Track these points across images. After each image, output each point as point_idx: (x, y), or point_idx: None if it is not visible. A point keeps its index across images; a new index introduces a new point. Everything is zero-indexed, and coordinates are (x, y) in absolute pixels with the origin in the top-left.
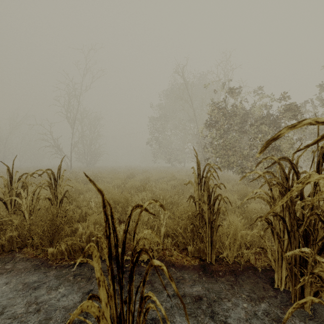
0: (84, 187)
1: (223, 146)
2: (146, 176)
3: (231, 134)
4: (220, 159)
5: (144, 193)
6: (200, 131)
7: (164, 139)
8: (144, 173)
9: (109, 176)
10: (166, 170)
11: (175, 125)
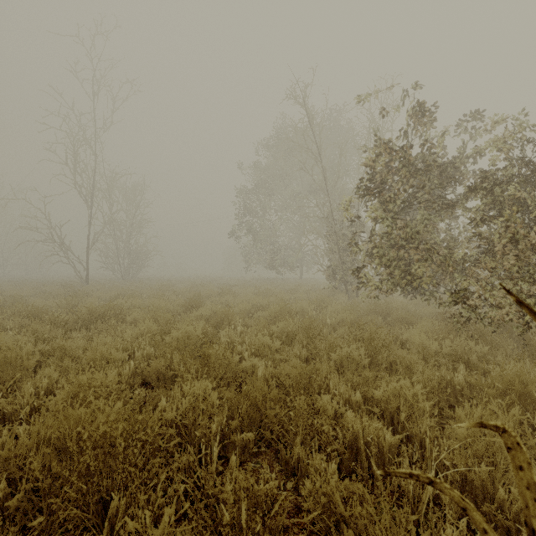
0: (50, 347)
1: (395, 240)
2: (226, 303)
3: (422, 212)
4: (390, 270)
5: (197, 384)
6: (343, 207)
7: (264, 228)
8: (222, 296)
9: (147, 303)
10: (268, 289)
11: (284, 203)
